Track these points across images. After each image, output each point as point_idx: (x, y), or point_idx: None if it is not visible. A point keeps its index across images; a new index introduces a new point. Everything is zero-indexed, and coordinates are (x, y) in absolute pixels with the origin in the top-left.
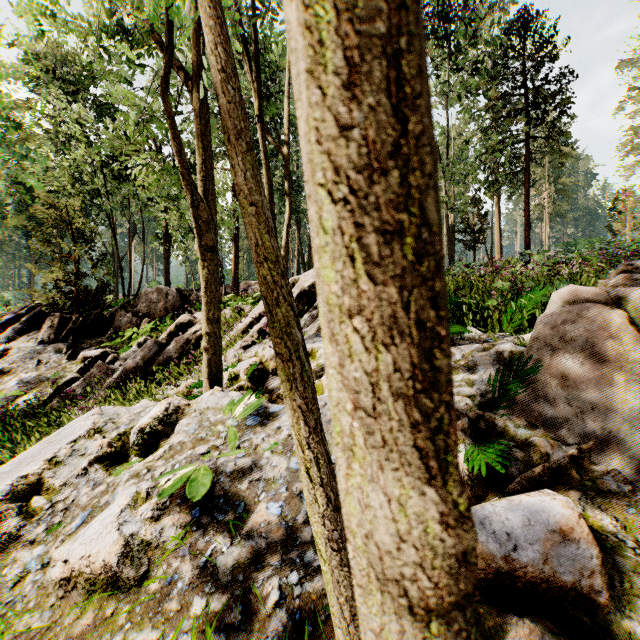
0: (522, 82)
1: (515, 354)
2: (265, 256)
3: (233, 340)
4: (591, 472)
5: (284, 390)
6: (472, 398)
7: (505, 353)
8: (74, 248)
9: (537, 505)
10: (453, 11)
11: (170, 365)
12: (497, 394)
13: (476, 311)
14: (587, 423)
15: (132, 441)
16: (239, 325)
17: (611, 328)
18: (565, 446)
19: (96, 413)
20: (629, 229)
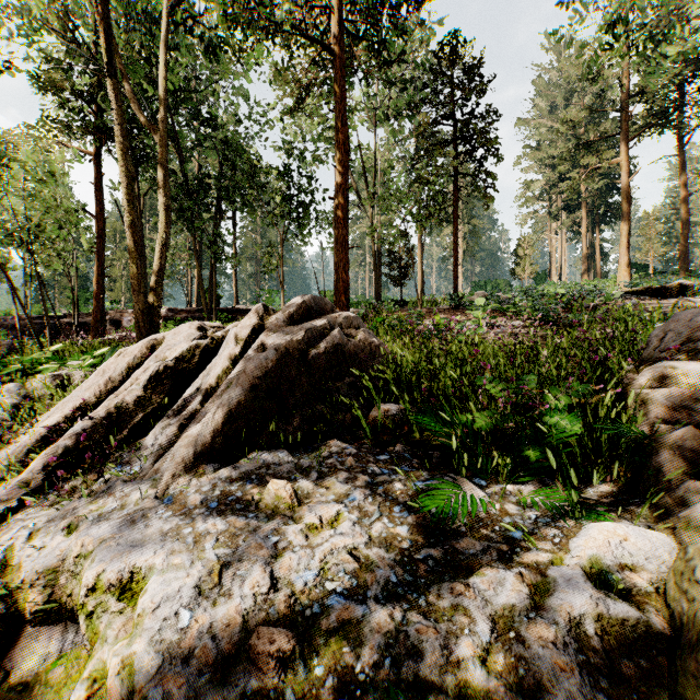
0: (452, 112)
1: (609, 627)
2: None
3: (5, 470)
4: None
5: None
6: None
7: (587, 623)
8: None
9: None
10: (382, 16)
11: None
12: None
13: (463, 436)
14: None
15: None
16: (30, 431)
17: None
18: None
19: None
20: (529, 274)
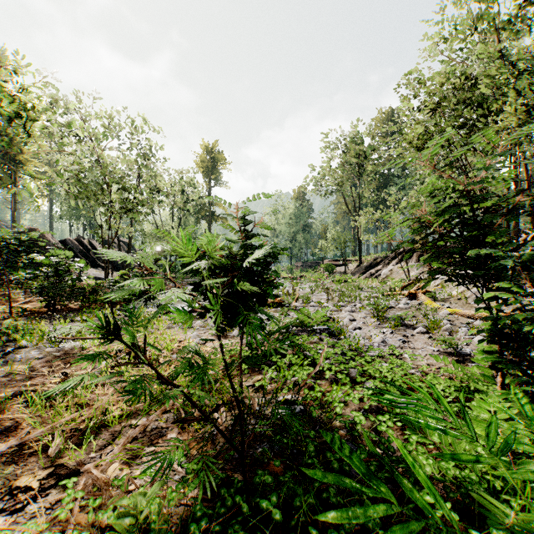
0: None
1: None
2: None
3: None
4: None
5: None
6: None
7: None
8: None
9: None
10: None
11: None
12: None
13: None
14: None
15: None
16: None
17: None
18: None
19: None
20: None
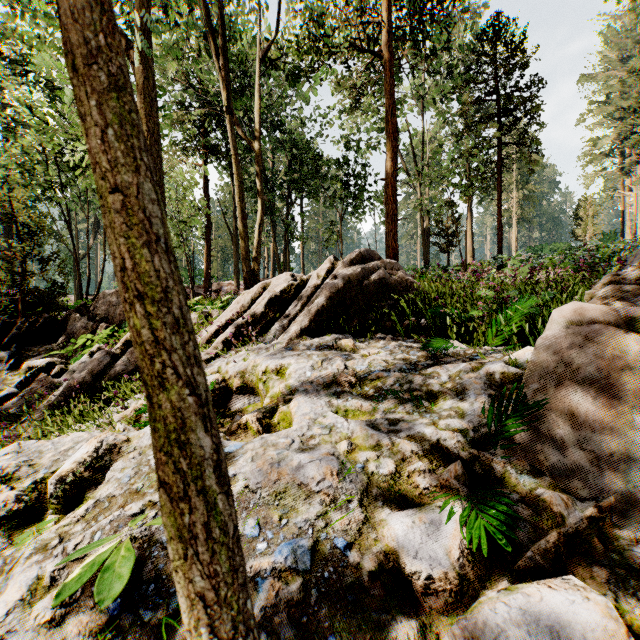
0: (495, 88)
1: (507, 376)
2: (143, 290)
3: None
4: (615, 539)
5: (176, 555)
6: (464, 432)
7: (496, 375)
8: (19, 245)
9: (566, 608)
10: (428, 14)
11: (122, 380)
12: (492, 428)
13: (459, 322)
14: (603, 471)
15: (50, 492)
16: (204, 333)
17: (628, 356)
18: (579, 501)
19: (12, 451)
20: (591, 235)
